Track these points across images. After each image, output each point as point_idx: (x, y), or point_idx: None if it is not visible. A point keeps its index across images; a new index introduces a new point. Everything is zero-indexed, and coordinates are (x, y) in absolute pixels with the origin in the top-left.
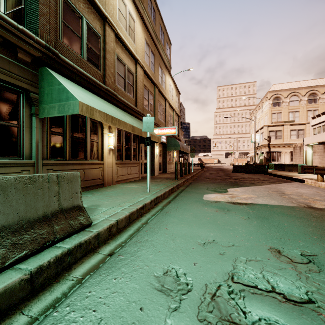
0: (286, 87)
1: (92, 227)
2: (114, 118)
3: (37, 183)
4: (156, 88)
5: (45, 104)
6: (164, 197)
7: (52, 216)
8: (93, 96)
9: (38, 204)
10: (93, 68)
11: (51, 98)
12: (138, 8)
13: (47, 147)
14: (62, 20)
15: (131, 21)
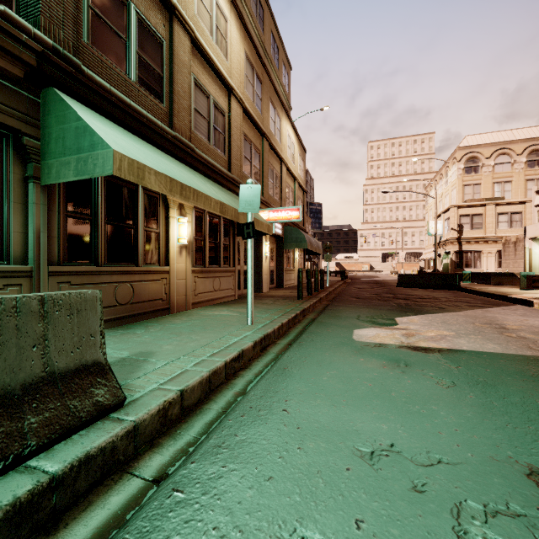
0: (489, 140)
1: (124, 410)
2: (186, 187)
3: None
4: (265, 140)
5: (53, 159)
6: (279, 334)
7: (25, 393)
8: (147, 147)
9: None
10: (149, 98)
11: (63, 147)
12: None
13: (59, 241)
14: (89, 5)
15: (220, 18)
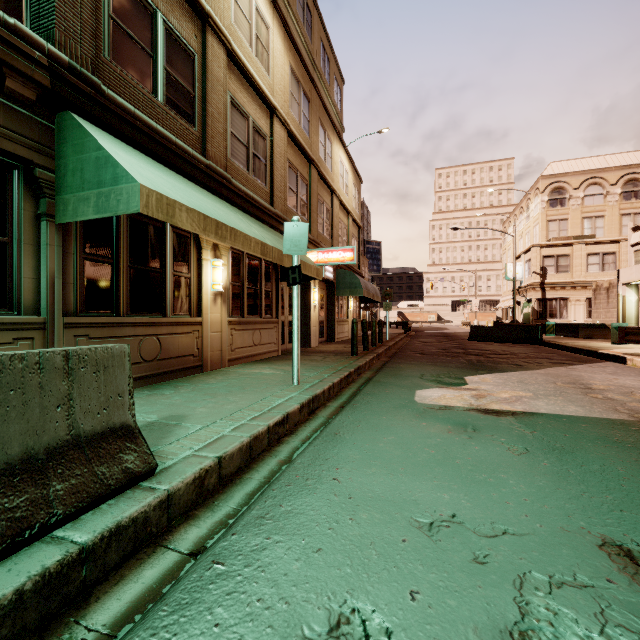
0: (577, 168)
1: (156, 478)
2: (222, 225)
3: (8, 375)
4: (314, 169)
5: (70, 194)
6: (329, 395)
7: (50, 457)
8: (177, 179)
9: (8, 430)
10: (179, 121)
11: (81, 180)
12: (276, 2)
13: (76, 288)
14: (109, 14)
15: (261, 27)
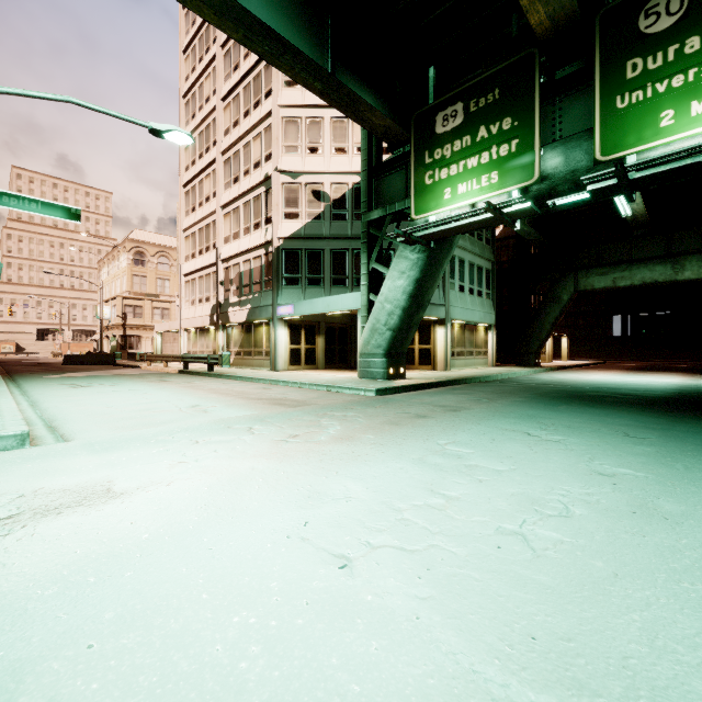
0: (155, 240)
1: None
2: None
3: None
4: None
5: None
6: None
7: None
8: None
9: None
10: None
11: None
12: None
13: None
14: None
15: None
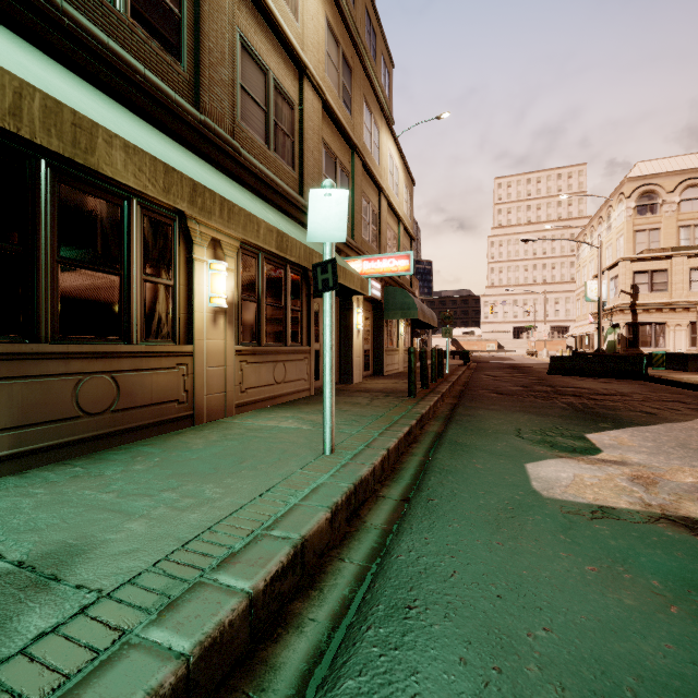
0: (671, 167)
1: None
2: (204, 191)
3: None
4: (357, 158)
5: None
6: (383, 471)
7: None
8: (137, 121)
9: None
10: (154, 49)
11: None
12: None
13: None
14: None
15: None
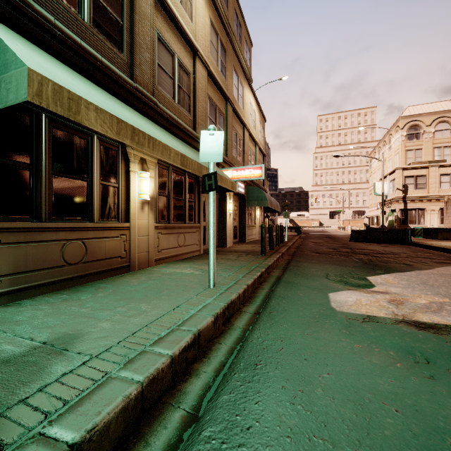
0: (429, 110)
1: None
2: (139, 132)
3: None
4: (229, 105)
5: None
6: (244, 298)
7: None
8: (98, 90)
9: None
10: (107, 44)
11: None
12: None
13: None
14: None
15: None
